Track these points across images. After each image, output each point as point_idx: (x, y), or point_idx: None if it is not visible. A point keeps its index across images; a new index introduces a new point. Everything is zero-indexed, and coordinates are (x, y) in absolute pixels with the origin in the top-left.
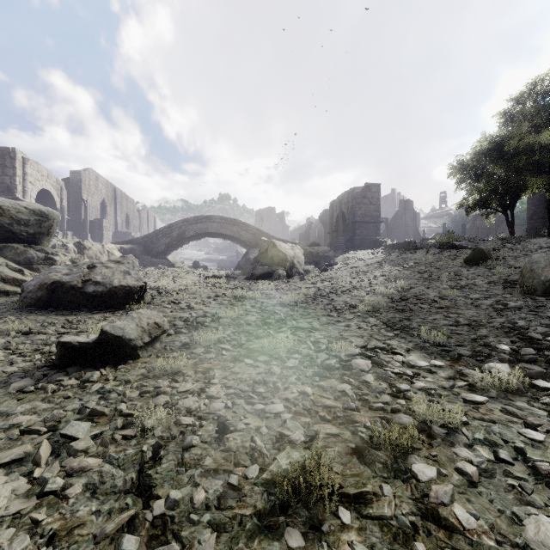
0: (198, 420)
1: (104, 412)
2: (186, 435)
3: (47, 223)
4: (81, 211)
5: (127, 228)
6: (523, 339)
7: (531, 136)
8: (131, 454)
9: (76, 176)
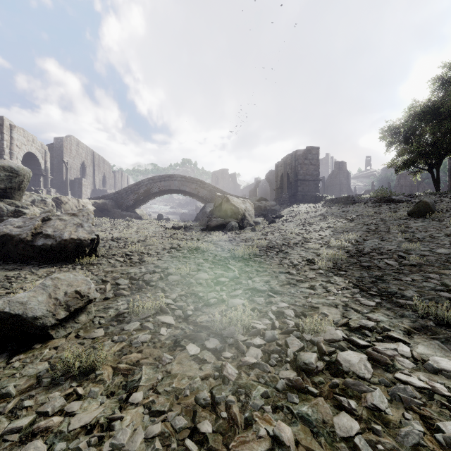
0: None
1: None
2: None
3: (18, 178)
4: (63, 172)
5: (104, 186)
6: None
7: None
8: None
9: (59, 142)
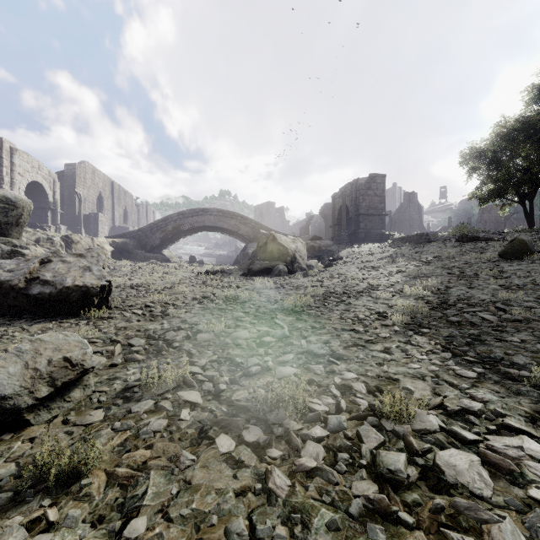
0: None
1: None
2: None
3: (15, 211)
4: (76, 205)
5: (125, 222)
6: None
7: None
8: None
9: (70, 169)
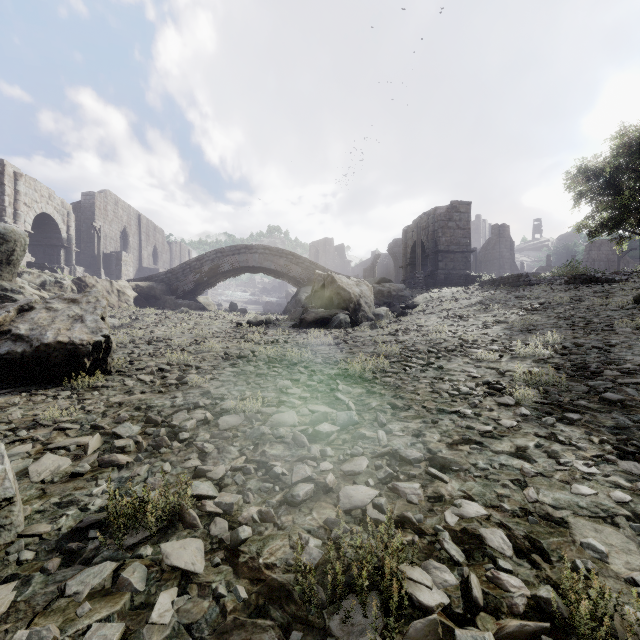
0: None
1: None
2: None
3: (5, 246)
4: (95, 242)
5: (155, 263)
6: None
7: None
8: None
9: (88, 199)
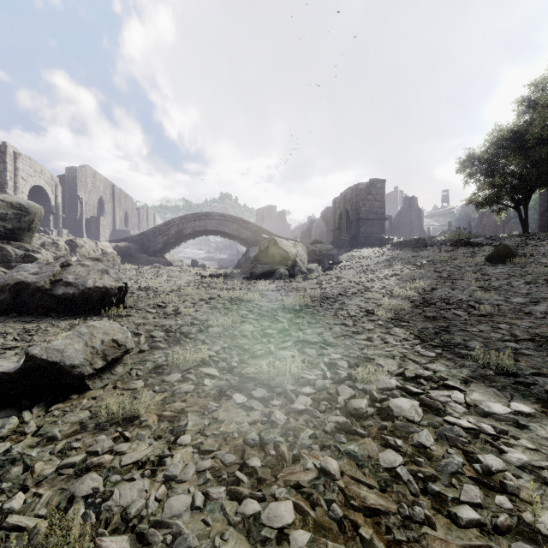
0: (137, 545)
1: None
2: None
3: (28, 217)
4: (77, 209)
5: (126, 226)
6: None
7: None
8: None
9: (72, 173)
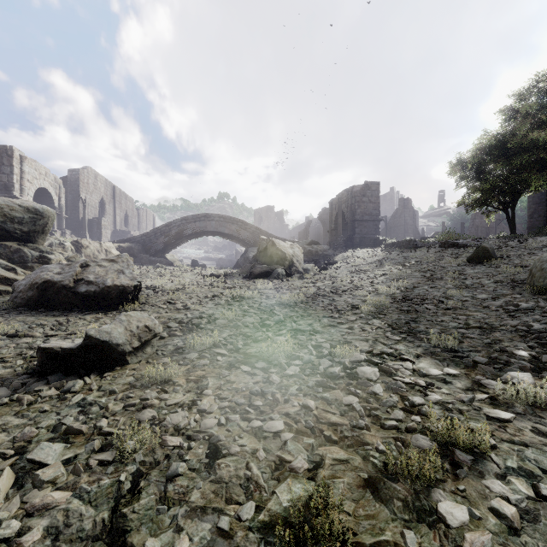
0: (187, 440)
1: (81, 431)
2: (172, 460)
3: (42, 220)
4: (79, 210)
5: (126, 226)
6: (542, 343)
7: (535, 132)
8: (106, 485)
9: (74, 175)
